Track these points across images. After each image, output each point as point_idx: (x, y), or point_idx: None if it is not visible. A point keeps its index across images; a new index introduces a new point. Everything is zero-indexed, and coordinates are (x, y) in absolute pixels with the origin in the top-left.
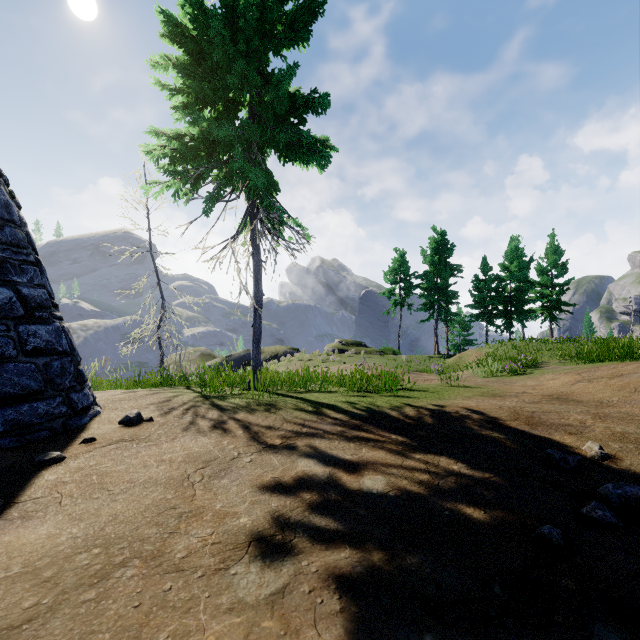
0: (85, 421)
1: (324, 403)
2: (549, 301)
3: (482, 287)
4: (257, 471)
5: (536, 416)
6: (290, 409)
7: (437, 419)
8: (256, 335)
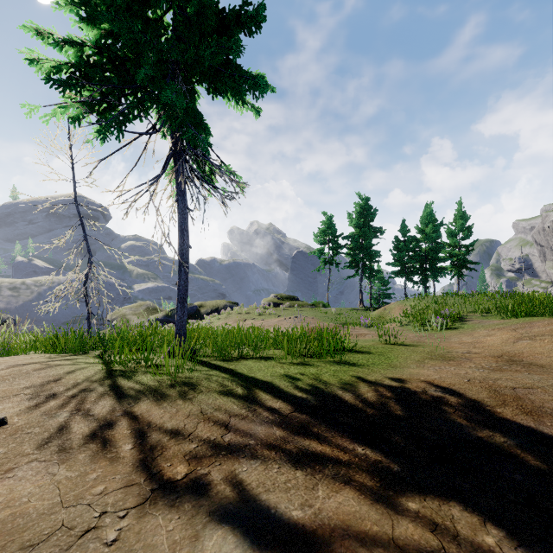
0: None
1: (258, 380)
2: (457, 260)
3: (402, 247)
4: None
5: (523, 396)
6: (213, 392)
7: (406, 406)
8: (181, 293)
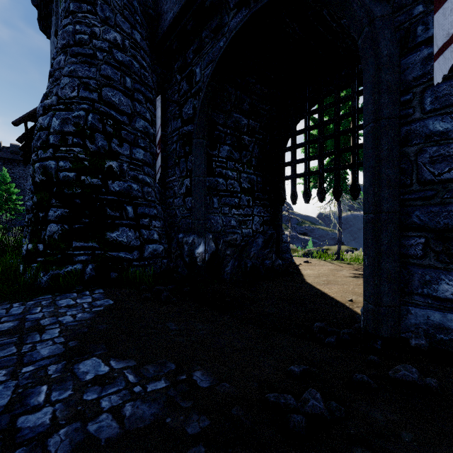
0: (293, 261)
1: None
2: None
3: None
4: (348, 272)
5: None
6: (355, 265)
7: None
8: (339, 239)
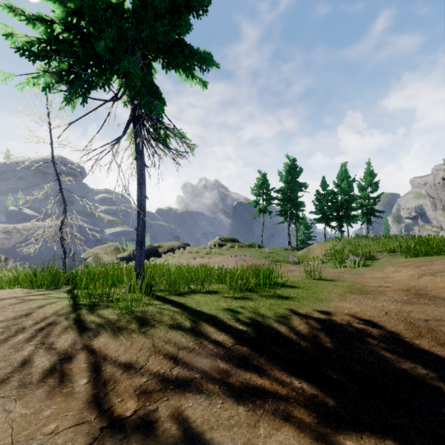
0: None
1: (204, 313)
2: (367, 209)
3: (322, 199)
4: None
5: (435, 328)
6: (165, 326)
7: (335, 339)
8: (139, 237)
